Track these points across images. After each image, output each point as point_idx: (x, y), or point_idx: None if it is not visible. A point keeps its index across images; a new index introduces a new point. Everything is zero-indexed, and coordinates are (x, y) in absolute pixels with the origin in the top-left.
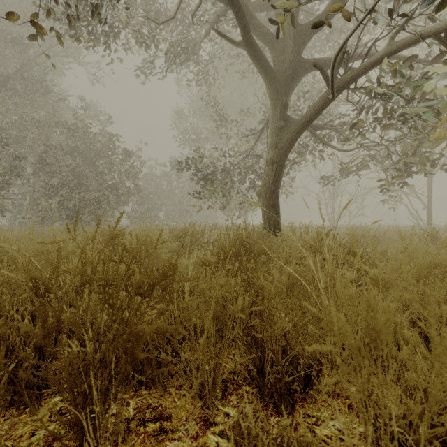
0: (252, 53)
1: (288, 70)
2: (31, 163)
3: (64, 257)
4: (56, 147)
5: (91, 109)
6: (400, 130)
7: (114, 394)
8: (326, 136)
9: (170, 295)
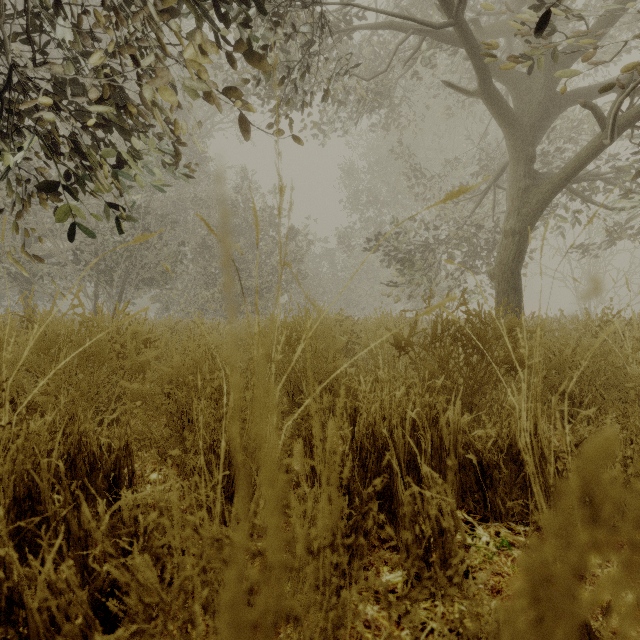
0: (491, 102)
1: (537, 112)
2: (191, 248)
3: (334, 336)
4: (215, 227)
5: (247, 178)
6: None
7: (487, 401)
8: (587, 190)
9: (516, 343)
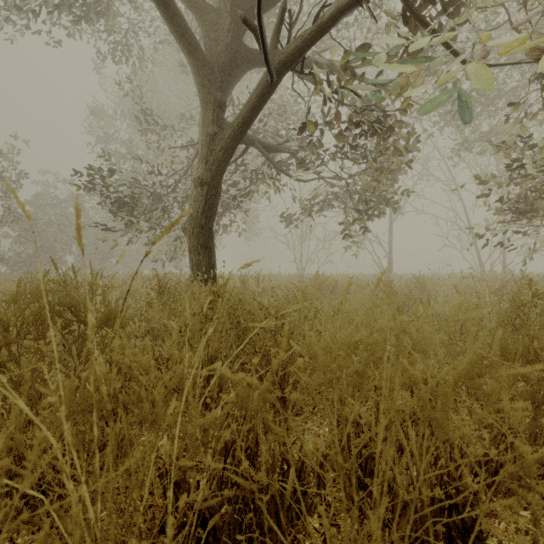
0: (162, 8)
1: (225, 55)
2: None
3: None
4: None
5: None
6: (358, 162)
7: None
8: (282, 162)
9: None
